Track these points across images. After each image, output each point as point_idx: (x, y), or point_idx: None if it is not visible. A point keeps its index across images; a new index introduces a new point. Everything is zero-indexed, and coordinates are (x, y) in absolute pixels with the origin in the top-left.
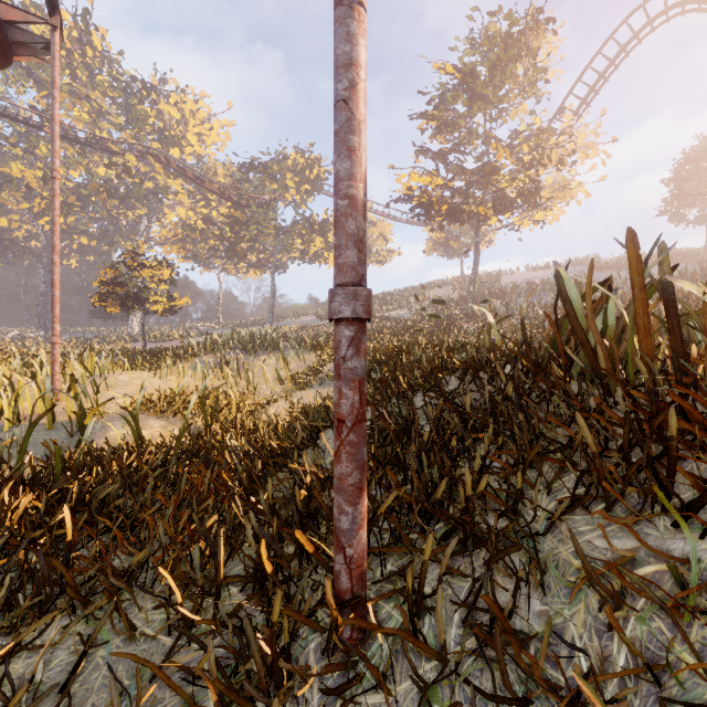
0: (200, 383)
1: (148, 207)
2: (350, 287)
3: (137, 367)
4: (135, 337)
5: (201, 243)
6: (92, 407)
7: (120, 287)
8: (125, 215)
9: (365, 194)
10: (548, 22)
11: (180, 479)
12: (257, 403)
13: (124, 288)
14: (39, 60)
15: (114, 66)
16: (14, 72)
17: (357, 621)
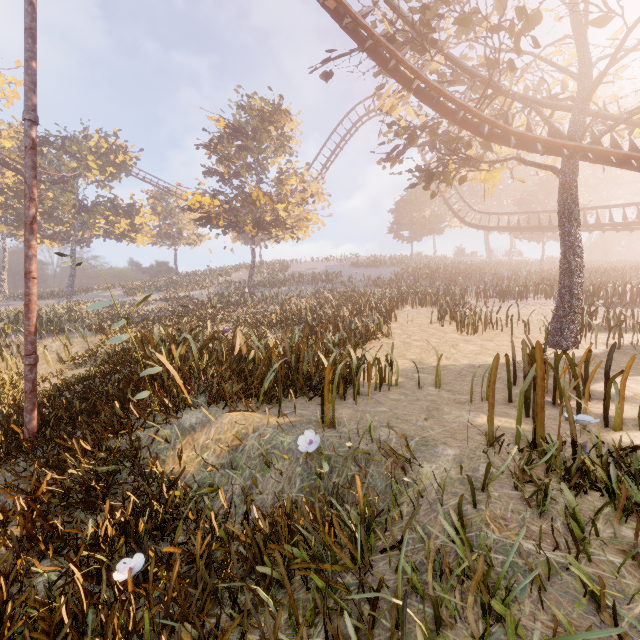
0: None
1: None
2: (29, 356)
3: None
4: None
5: None
6: None
7: None
8: None
9: (35, 329)
10: (285, 113)
11: None
12: None
13: None
14: None
15: None
16: None
17: (27, 442)
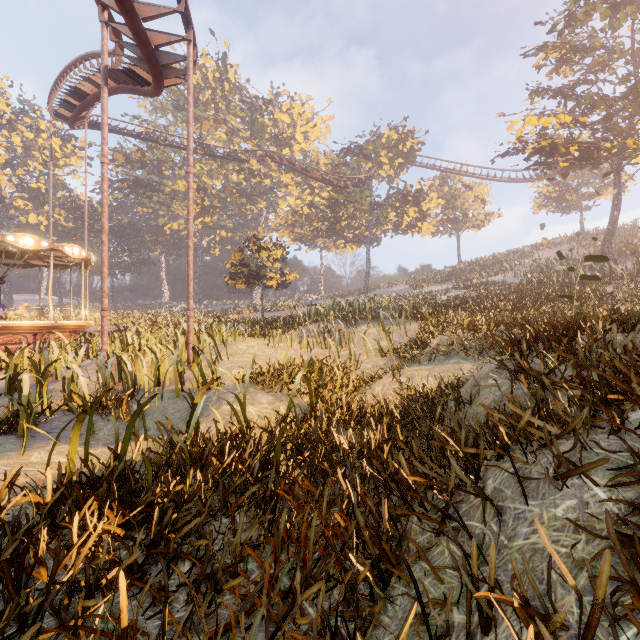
0: (305, 351)
1: (266, 200)
2: None
3: (255, 335)
4: (257, 308)
5: (306, 226)
6: (211, 377)
7: (245, 267)
8: (250, 210)
9: None
10: None
11: (280, 500)
12: (361, 379)
13: (247, 268)
14: (182, 80)
15: (243, 93)
16: (181, 114)
17: None
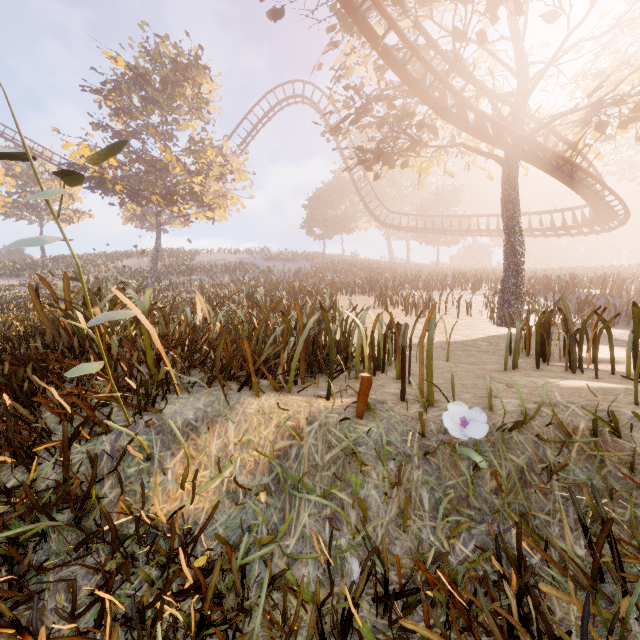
0: None
1: None
2: None
3: None
4: None
5: None
6: None
7: None
8: None
9: None
10: (205, 69)
11: None
12: None
13: None
14: None
15: None
16: None
17: None
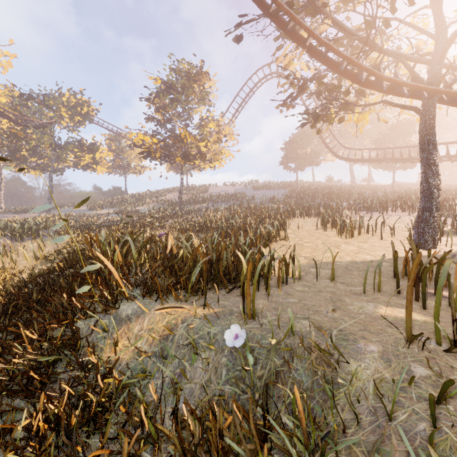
0: None
1: None
2: None
3: None
4: None
5: None
6: None
7: None
8: None
9: None
10: (206, 74)
11: None
12: (11, 274)
13: None
14: None
15: None
16: None
17: None
